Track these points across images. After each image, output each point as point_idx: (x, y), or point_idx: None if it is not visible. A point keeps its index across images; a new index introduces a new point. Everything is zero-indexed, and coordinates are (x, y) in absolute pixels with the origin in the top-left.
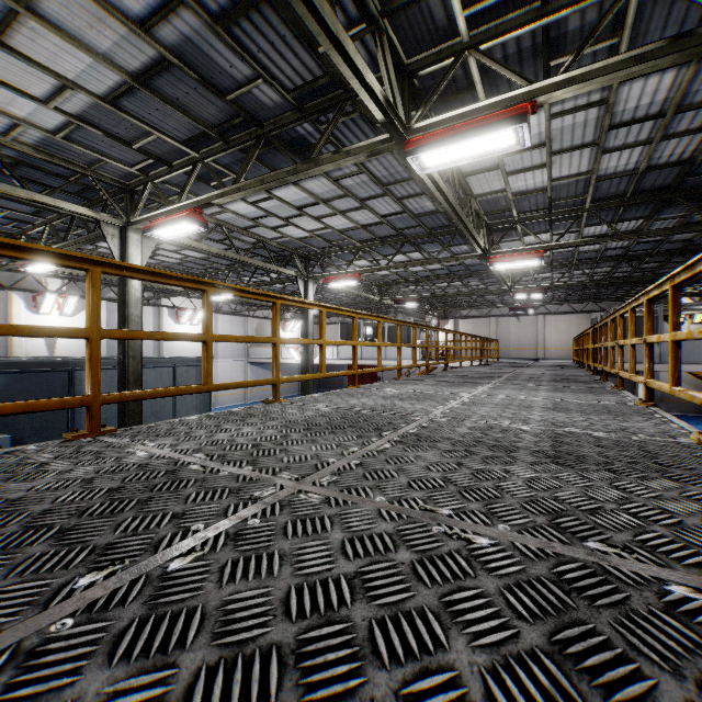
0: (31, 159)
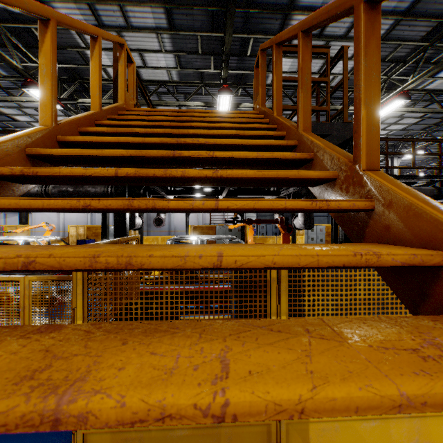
0: None
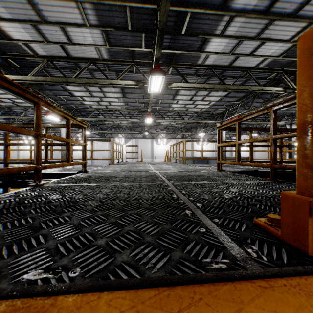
0: (203, 113)
